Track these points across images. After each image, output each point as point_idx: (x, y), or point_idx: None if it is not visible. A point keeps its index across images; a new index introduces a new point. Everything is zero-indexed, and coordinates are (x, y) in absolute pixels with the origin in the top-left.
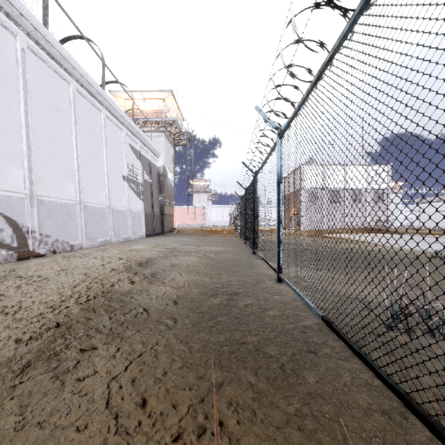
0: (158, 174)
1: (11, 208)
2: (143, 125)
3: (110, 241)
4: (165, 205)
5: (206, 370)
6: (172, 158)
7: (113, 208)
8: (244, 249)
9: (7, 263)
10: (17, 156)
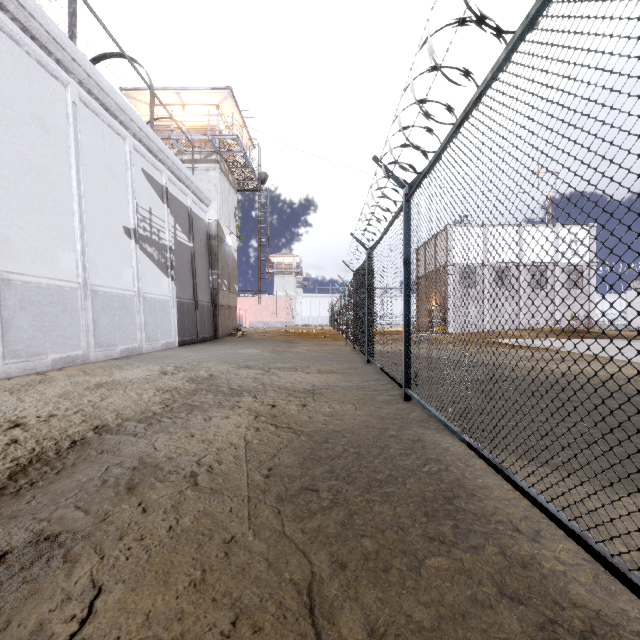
0: (207, 235)
1: None
2: (181, 150)
3: (84, 358)
4: (219, 289)
5: None
6: (234, 211)
7: (97, 289)
8: (373, 383)
9: None
10: None
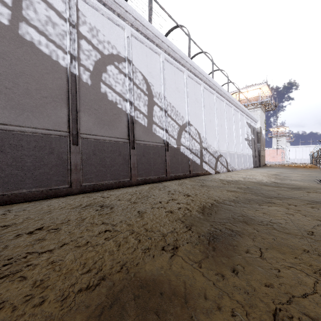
0: (256, 132)
1: (225, 156)
2: (247, 106)
3: (242, 168)
4: (261, 150)
5: (317, 183)
6: (264, 121)
7: (243, 154)
8: None
9: (226, 172)
10: (225, 139)
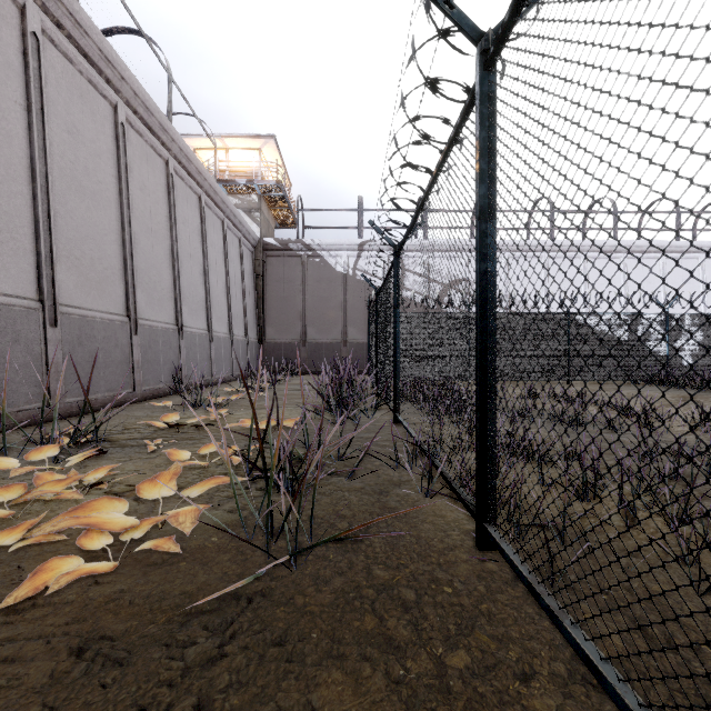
0: None
1: None
2: None
3: None
4: None
5: None
6: None
7: None
8: None
9: None
10: None
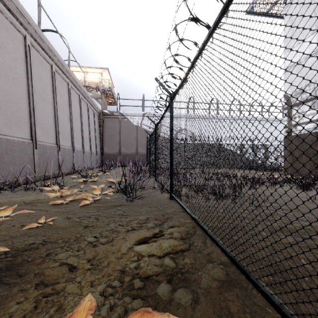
0: None
1: None
2: None
3: None
4: None
5: None
6: None
7: None
8: None
9: None
10: None
